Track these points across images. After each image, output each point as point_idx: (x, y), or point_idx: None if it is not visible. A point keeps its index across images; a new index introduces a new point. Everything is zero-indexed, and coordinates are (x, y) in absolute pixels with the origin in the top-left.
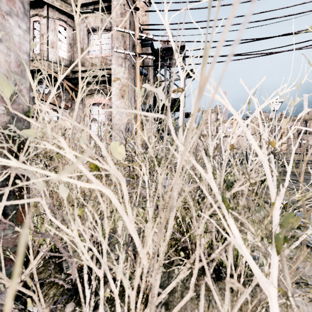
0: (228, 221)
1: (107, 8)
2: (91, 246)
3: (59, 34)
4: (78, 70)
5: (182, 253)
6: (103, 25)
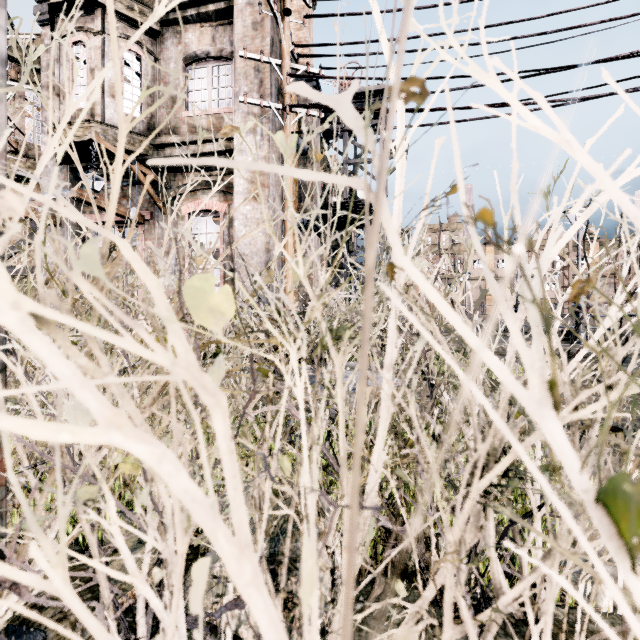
0: (629, 583)
1: (224, 13)
2: (141, 583)
3: (127, 68)
4: (165, 142)
5: (399, 586)
6: (217, 48)
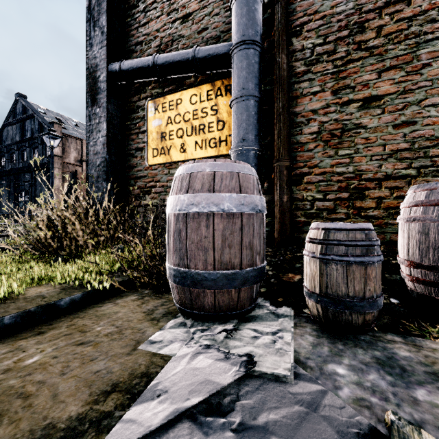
0: None
1: None
2: None
3: None
4: None
5: None
6: None
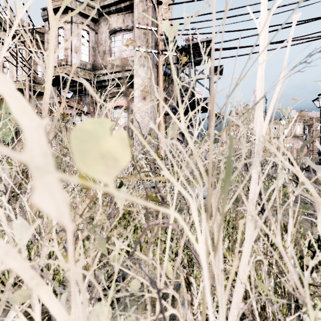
0: None
1: (128, 7)
2: None
3: (82, 38)
4: (100, 73)
5: None
6: (125, 25)
